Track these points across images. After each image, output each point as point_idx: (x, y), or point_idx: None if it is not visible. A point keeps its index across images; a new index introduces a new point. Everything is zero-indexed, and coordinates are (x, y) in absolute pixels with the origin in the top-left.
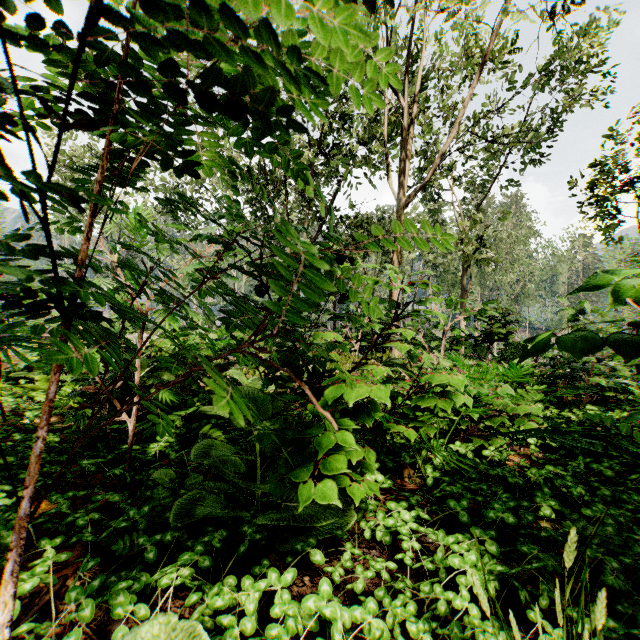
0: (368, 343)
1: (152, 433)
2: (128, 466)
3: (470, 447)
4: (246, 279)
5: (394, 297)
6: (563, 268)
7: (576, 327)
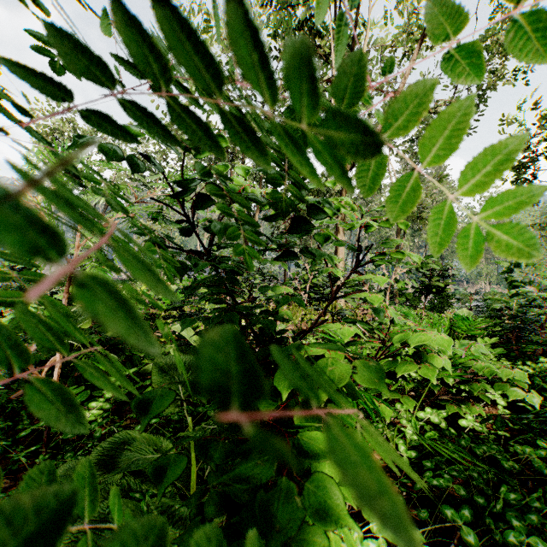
0: (315, 294)
1: (87, 397)
2: (45, 445)
3: (442, 414)
4: (207, 237)
5: (339, 252)
6: (482, 228)
7: (508, 279)
